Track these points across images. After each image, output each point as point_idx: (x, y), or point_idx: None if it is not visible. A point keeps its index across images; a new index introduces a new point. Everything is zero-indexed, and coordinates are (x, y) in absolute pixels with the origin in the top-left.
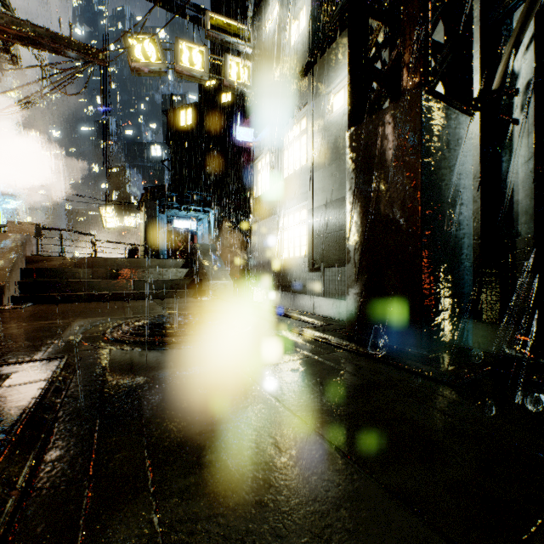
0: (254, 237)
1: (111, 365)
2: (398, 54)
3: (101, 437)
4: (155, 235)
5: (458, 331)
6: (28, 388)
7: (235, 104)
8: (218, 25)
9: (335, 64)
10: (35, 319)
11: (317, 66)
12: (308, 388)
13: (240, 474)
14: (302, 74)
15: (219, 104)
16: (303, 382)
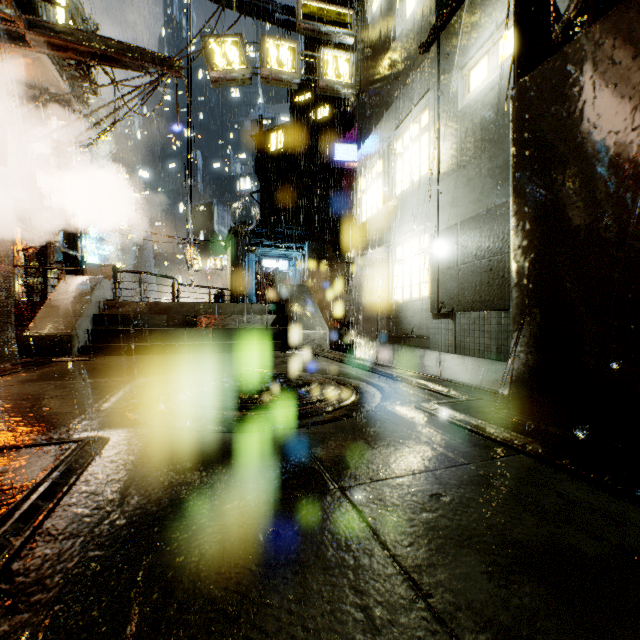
0: (357, 275)
1: (142, 457)
2: None
3: None
4: (243, 278)
5: None
6: None
7: (333, 119)
8: (312, 13)
9: (473, 22)
10: (93, 375)
11: (445, 33)
12: (478, 556)
13: None
14: (422, 49)
15: (315, 122)
16: (462, 535)
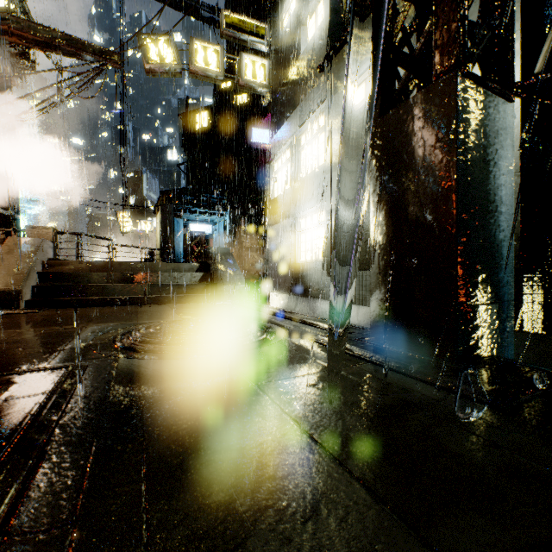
0: (270, 240)
1: (117, 375)
2: (428, 35)
3: (95, 465)
4: (171, 239)
5: (498, 342)
6: (25, 403)
7: (250, 106)
8: (234, 24)
9: (355, 56)
10: (48, 324)
11: (336, 60)
12: (330, 408)
13: (251, 522)
14: (320, 69)
15: (235, 106)
16: (324, 401)
